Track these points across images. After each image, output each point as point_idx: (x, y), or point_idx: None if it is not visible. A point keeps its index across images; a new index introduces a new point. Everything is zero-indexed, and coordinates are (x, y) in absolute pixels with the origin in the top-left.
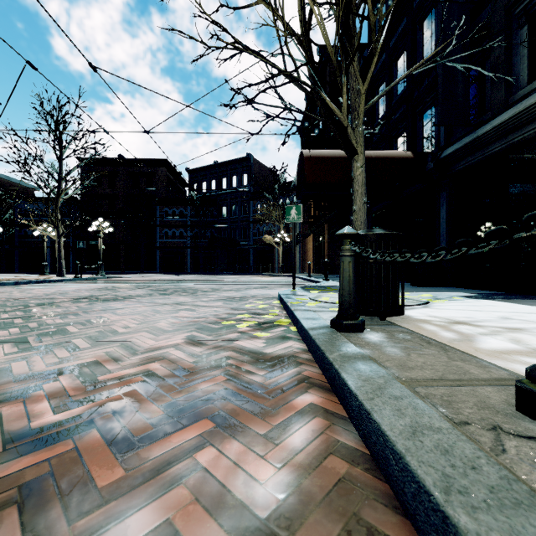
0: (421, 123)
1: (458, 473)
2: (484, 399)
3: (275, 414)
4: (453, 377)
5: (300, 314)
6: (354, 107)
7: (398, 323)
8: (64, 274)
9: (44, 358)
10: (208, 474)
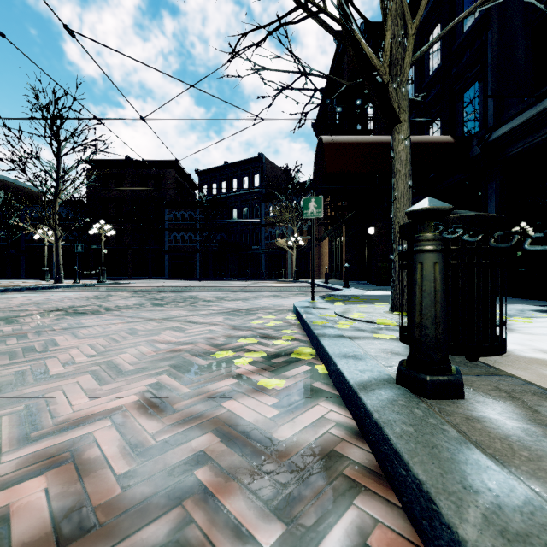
0: (461, 104)
1: None
2: None
3: None
4: None
5: (331, 345)
6: (396, 60)
7: (506, 369)
8: (62, 280)
9: None
10: None
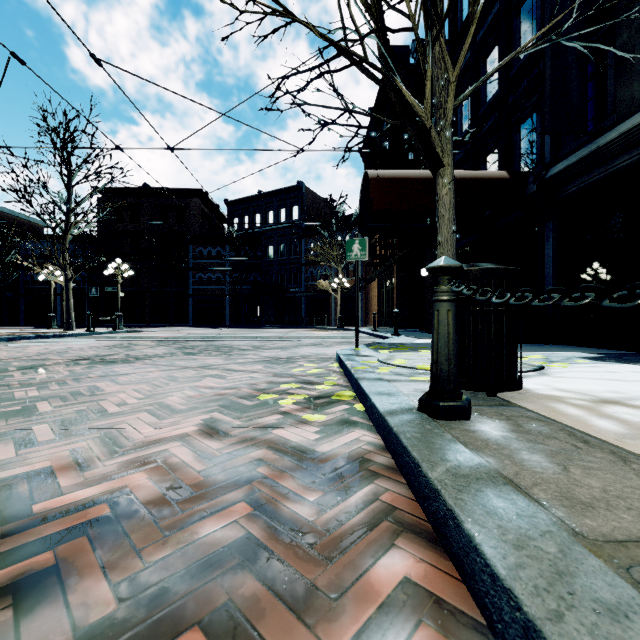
0: (518, 135)
1: None
2: None
3: (336, 614)
4: None
5: (369, 386)
6: (439, 103)
7: (517, 402)
8: (73, 327)
9: None
10: None
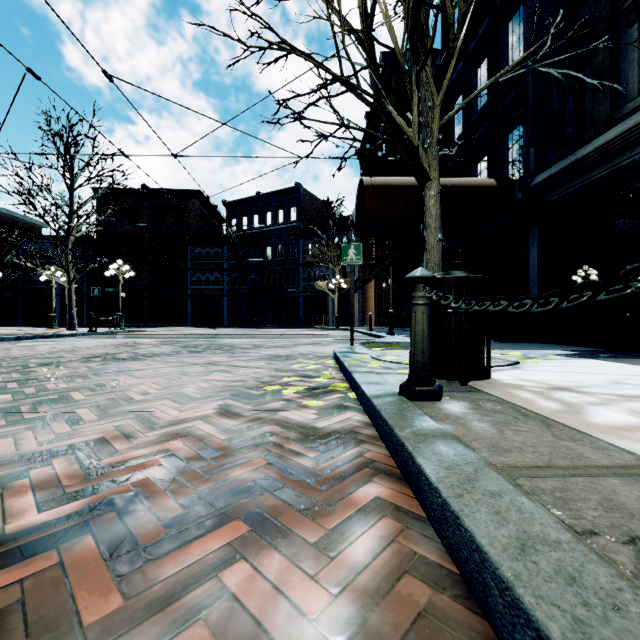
0: (506, 144)
1: (595, 617)
2: (610, 495)
3: (329, 513)
4: (564, 463)
5: (360, 377)
6: (426, 123)
7: (483, 389)
8: (75, 327)
9: (37, 434)
10: (238, 604)
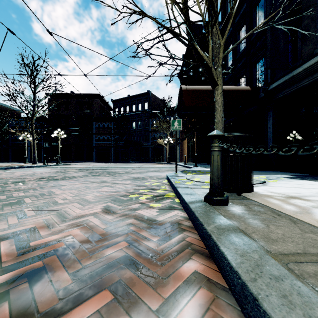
0: (255, 69)
1: None
2: None
3: (165, 284)
4: (314, 251)
5: (181, 190)
6: (216, 55)
7: (250, 198)
8: (36, 162)
9: None
10: None
